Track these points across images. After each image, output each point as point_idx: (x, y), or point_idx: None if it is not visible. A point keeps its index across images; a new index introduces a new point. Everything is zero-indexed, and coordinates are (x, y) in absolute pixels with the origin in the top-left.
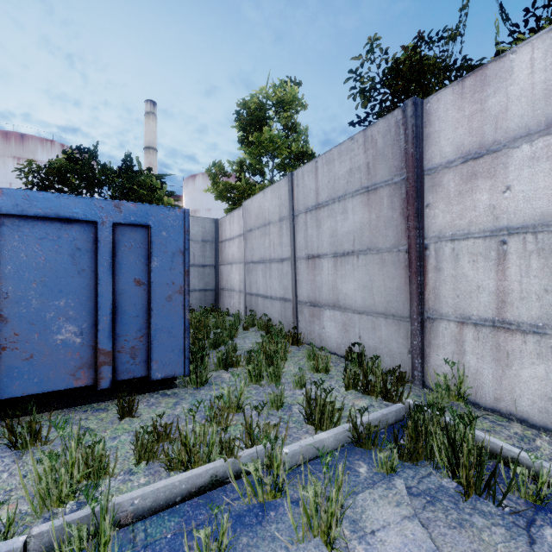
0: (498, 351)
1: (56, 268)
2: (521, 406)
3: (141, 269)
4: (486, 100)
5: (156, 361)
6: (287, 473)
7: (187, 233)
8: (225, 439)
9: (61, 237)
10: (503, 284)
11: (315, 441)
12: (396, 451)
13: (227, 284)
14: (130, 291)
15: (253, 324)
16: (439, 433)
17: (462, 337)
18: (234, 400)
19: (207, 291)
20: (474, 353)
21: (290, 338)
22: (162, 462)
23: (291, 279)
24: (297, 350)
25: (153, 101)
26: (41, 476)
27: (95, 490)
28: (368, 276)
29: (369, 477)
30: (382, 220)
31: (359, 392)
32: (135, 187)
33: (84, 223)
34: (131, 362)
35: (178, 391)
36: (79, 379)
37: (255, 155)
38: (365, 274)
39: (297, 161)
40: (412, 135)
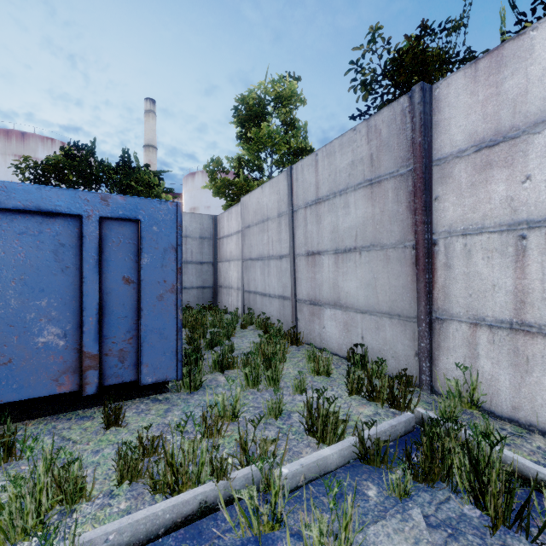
0: (517, 356)
1: (37, 265)
2: (543, 417)
3: (131, 266)
4: (502, 83)
5: (146, 365)
6: (287, 501)
7: (180, 228)
8: (216, 458)
9: (43, 232)
10: (522, 282)
11: (317, 458)
12: (410, 472)
13: (225, 281)
14: (118, 290)
15: (251, 323)
16: (459, 452)
17: (475, 340)
18: (229, 408)
19: (205, 289)
20: (489, 357)
21: (289, 338)
22: (146, 484)
23: (290, 277)
24: (297, 350)
25: (152, 99)
26: (4, 504)
27: (68, 517)
28: (372, 273)
29: (380, 502)
30: (387, 214)
31: (363, 397)
32: (133, 184)
33: (68, 217)
34: (119, 366)
35: (170, 396)
36: (63, 385)
37: (254, 151)
38: (368, 272)
39: (296, 157)
40: (420, 123)
